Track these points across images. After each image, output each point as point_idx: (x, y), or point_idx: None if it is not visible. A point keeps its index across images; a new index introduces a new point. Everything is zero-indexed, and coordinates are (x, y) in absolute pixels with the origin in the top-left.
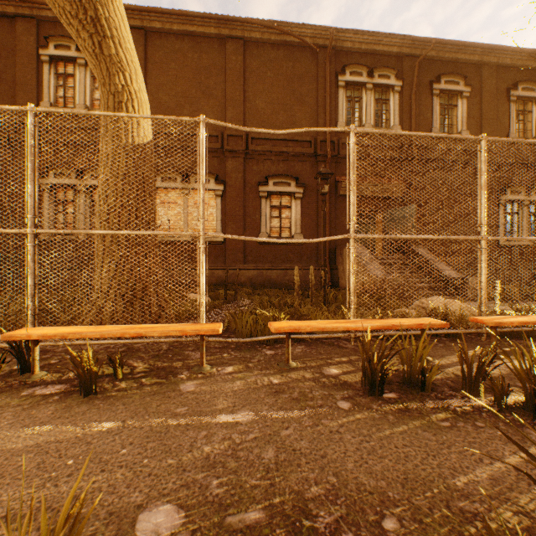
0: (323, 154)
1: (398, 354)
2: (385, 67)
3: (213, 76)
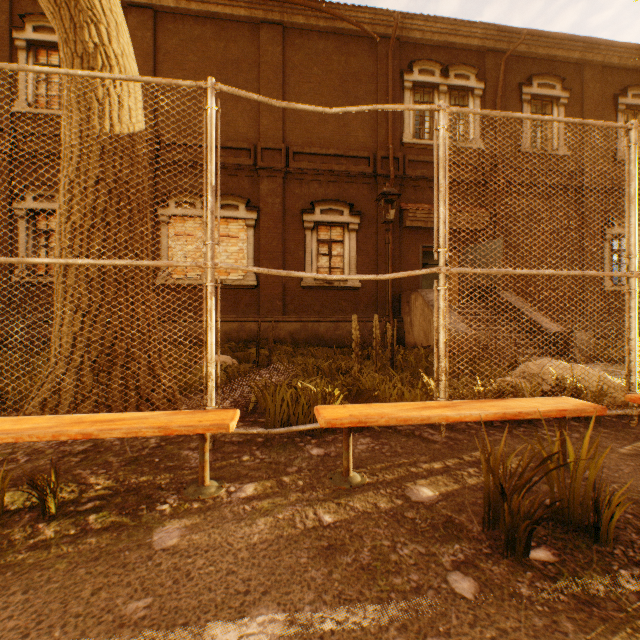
0: (385, 174)
1: (518, 454)
2: (463, 64)
3: (244, 72)
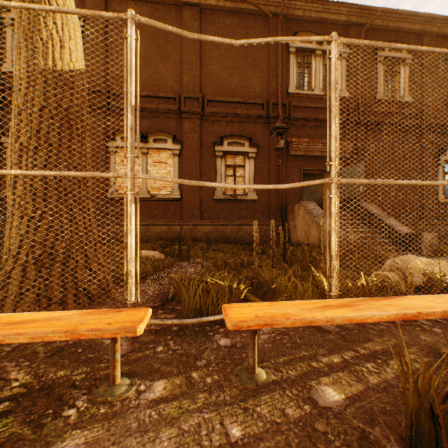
0: (275, 116)
1: (408, 347)
2: None
3: (171, 41)
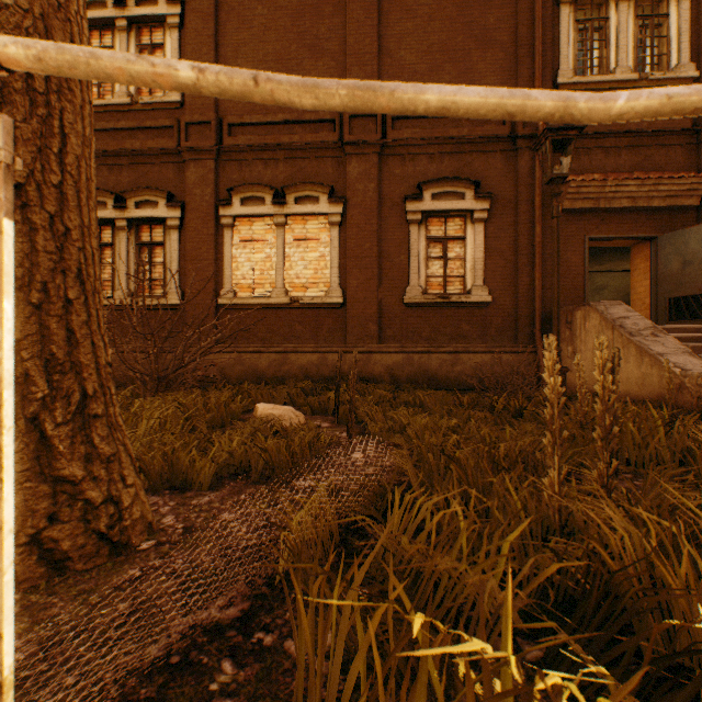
0: (529, 134)
1: None
2: None
3: (326, 18)
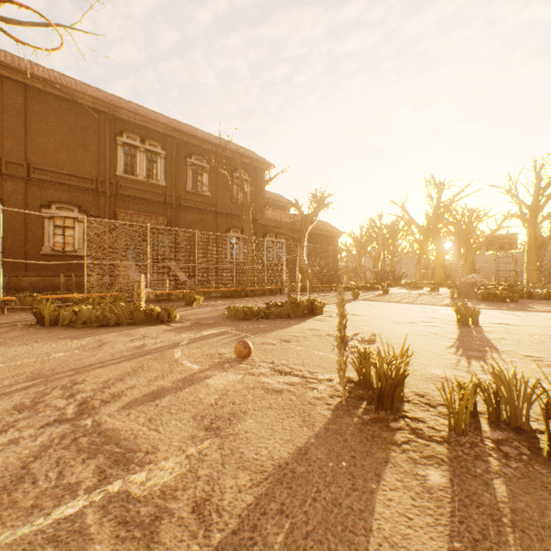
0: (104, 191)
1: None
2: (154, 140)
3: None
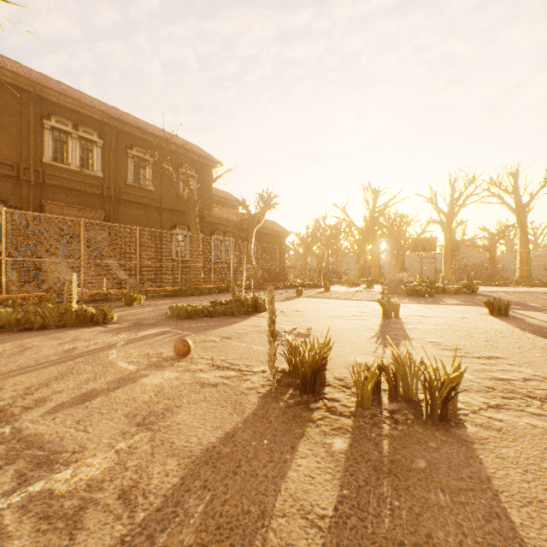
0: (28, 179)
1: None
2: (89, 126)
3: None
